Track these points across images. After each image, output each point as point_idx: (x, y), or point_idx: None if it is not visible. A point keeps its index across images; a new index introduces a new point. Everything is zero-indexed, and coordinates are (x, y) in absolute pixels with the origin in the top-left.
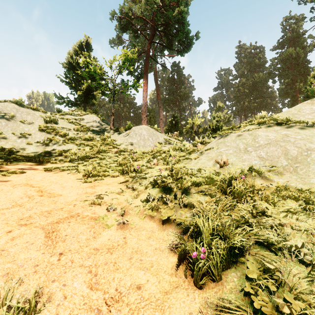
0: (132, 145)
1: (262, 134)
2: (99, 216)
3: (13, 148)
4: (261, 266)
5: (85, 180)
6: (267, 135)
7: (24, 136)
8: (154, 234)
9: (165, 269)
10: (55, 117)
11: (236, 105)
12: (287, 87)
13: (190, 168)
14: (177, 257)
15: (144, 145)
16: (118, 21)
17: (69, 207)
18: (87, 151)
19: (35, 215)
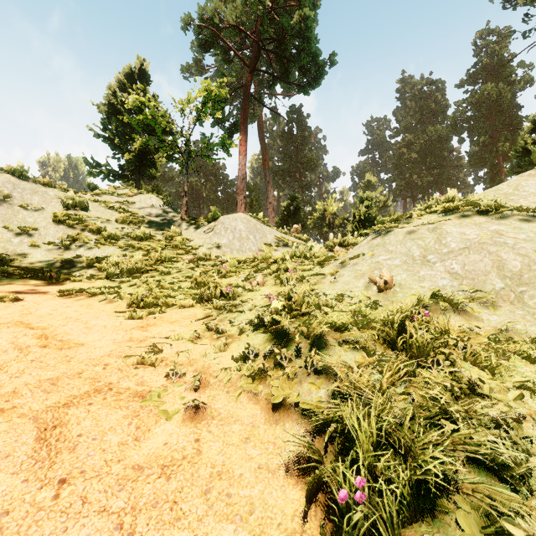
0: (219, 248)
1: (453, 231)
2: (151, 389)
3: (4, 254)
4: (486, 519)
5: (132, 314)
6: (464, 232)
7: (26, 231)
8: (256, 430)
9: (279, 520)
10: (83, 198)
11: (397, 179)
12: (482, 149)
13: (324, 291)
14: (305, 494)
15: (241, 249)
16: (196, 34)
17: (95, 371)
18: (139, 259)
19: (24, 389)
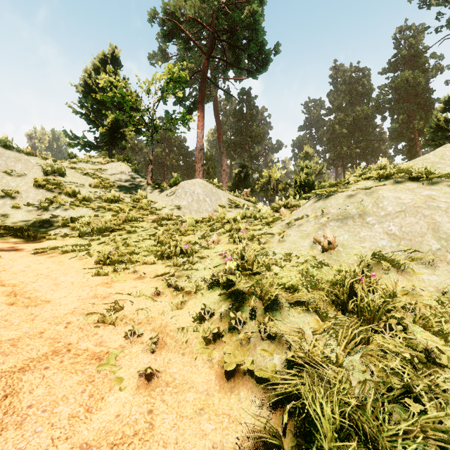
0: (180, 209)
1: (388, 195)
2: (108, 350)
3: None
4: None
5: (98, 271)
6: (399, 196)
7: (9, 195)
8: (211, 399)
9: None
10: (61, 166)
11: (330, 150)
12: (401, 126)
13: (273, 250)
14: None
15: (199, 210)
16: (160, 26)
17: (56, 330)
18: (108, 219)
19: None
